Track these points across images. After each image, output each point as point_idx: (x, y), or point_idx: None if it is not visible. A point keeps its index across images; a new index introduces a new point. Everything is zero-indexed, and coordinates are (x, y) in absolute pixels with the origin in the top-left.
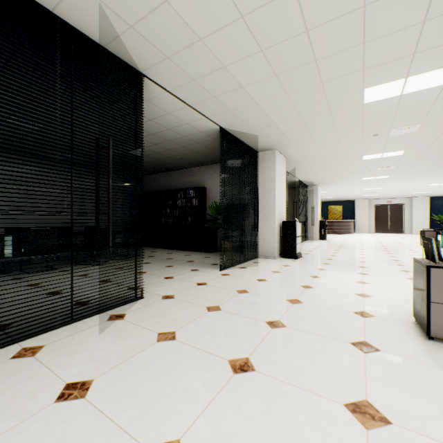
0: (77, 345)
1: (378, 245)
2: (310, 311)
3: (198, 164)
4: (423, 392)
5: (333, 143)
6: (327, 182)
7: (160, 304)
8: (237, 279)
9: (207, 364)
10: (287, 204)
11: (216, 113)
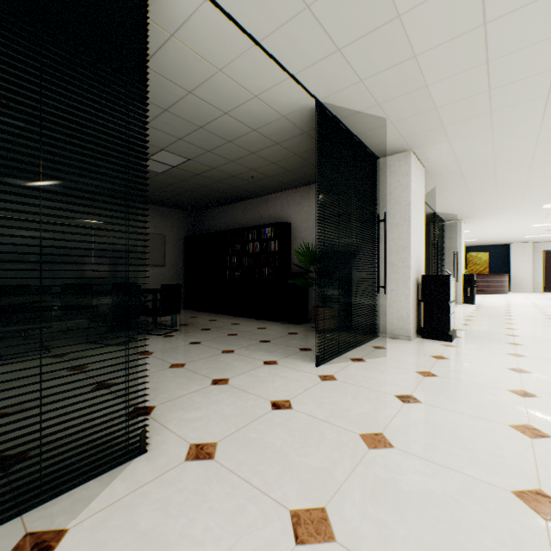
0: None
1: None
2: None
3: (278, 187)
4: None
5: (527, 129)
6: (478, 214)
7: (173, 483)
8: (354, 395)
9: None
10: None
11: (310, 60)
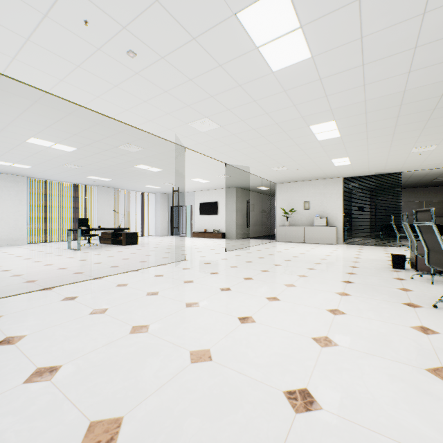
0: (369, 247)
1: None
2: None
3: None
4: None
5: None
6: None
7: (400, 248)
8: None
9: (381, 250)
10: None
11: None
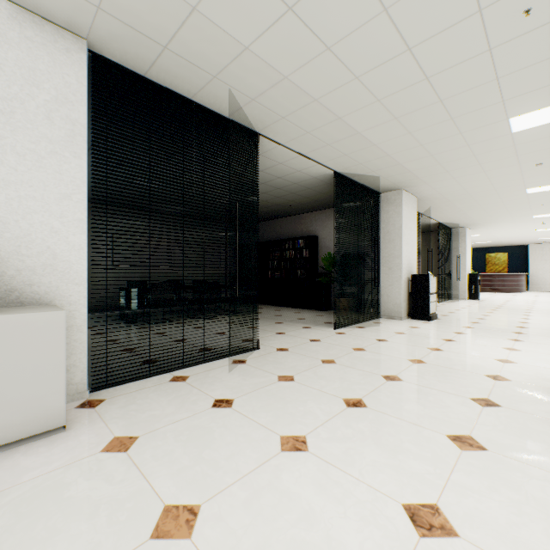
0: (214, 377)
1: None
2: (433, 370)
3: (308, 210)
4: (532, 437)
5: (478, 177)
6: (478, 223)
7: (275, 354)
8: (354, 338)
9: (323, 399)
10: (422, 253)
11: (330, 158)
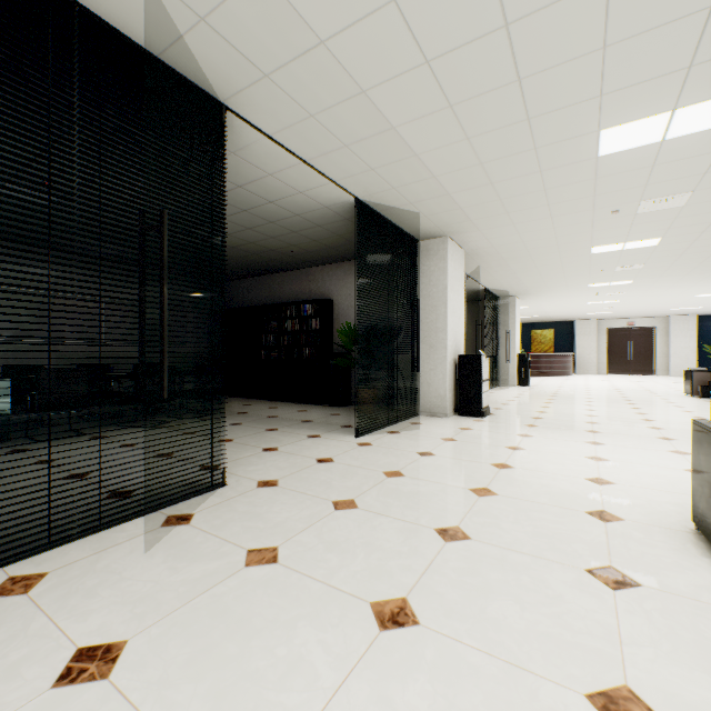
0: (106, 572)
1: (616, 394)
2: (511, 509)
3: (319, 261)
4: None
5: (543, 226)
6: (530, 291)
7: (253, 496)
8: (385, 453)
9: (332, 611)
10: (465, 327)
11: (349, 174)
